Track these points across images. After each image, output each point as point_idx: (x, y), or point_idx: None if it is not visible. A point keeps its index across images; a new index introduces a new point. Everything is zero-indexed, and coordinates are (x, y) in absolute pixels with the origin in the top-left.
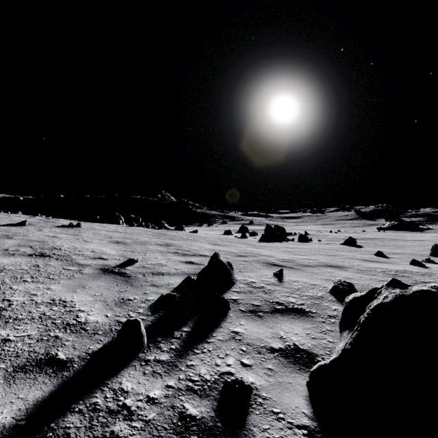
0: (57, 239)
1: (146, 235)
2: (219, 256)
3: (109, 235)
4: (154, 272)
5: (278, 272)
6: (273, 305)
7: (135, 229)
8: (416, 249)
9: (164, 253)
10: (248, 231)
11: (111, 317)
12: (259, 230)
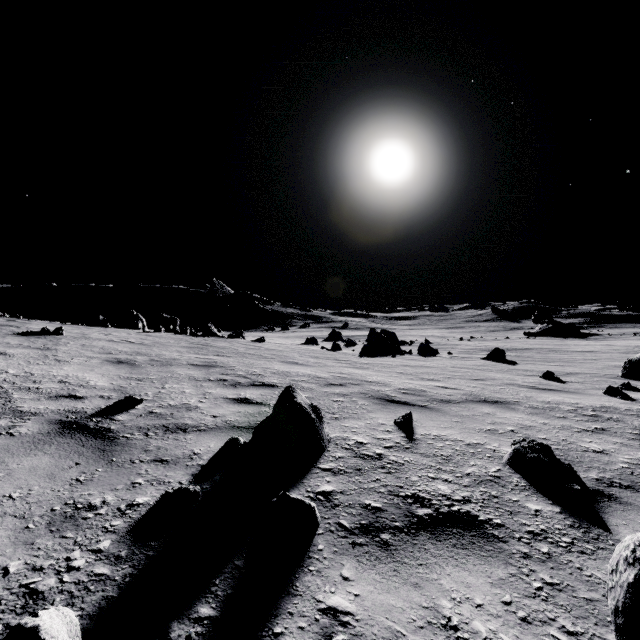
0: (1, 359)
1: (176, 348)
2: (295, 395)
3: (108, 349)
4: (169, 426)
5: (404, 418)
6: (408, 507)
7: (161, 337)
8: (594, 366)
9: (199, 382)
10: (342, 339)
11: (16, 577)
12: (358, 336)
